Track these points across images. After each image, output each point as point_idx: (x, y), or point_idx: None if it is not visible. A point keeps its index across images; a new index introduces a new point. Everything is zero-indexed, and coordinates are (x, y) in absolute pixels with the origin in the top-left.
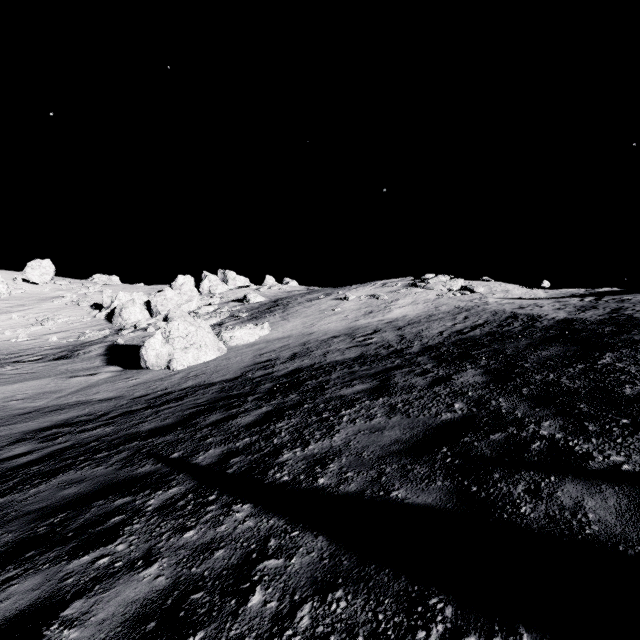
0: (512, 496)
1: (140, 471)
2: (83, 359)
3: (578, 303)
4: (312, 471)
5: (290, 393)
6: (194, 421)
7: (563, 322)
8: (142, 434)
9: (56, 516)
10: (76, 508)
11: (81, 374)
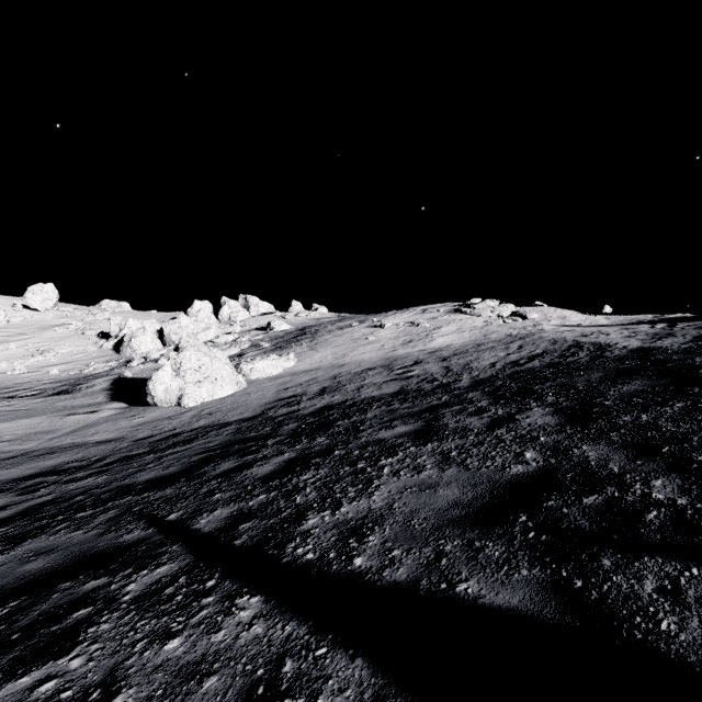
0: (640, 599)
1: (125, 539)
2: (85, 394)
3: (649, 330)
4: (345, 546)
5: (318, 436)
6: (201, 470)
7: (639, 351)
8: (138, 486)
9: (6, 605)
10: (34, 593)
11: (80, 411)
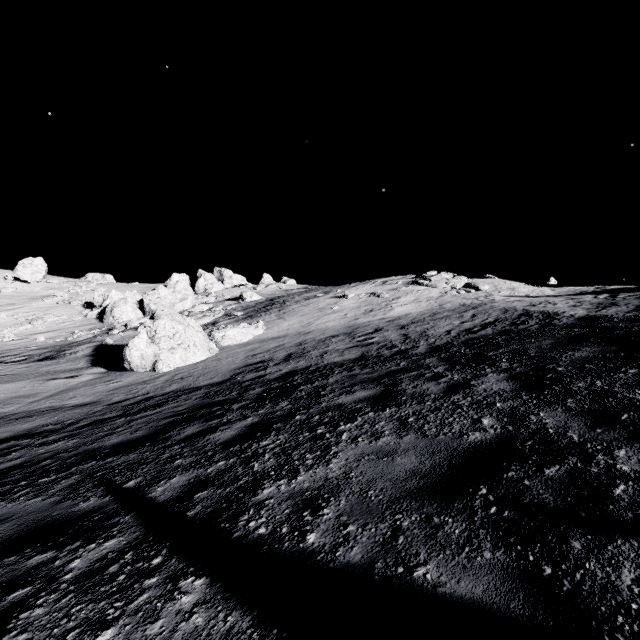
0: (619, 593)
1: (81, 507)
2: (68, 360)
3: (593, 300)
4: (299, 520)
5: (281, 400)
6: (167, 434)
7: (586, 319)
8: (104, 451)
9: None
10: None
11: (61, 376)
